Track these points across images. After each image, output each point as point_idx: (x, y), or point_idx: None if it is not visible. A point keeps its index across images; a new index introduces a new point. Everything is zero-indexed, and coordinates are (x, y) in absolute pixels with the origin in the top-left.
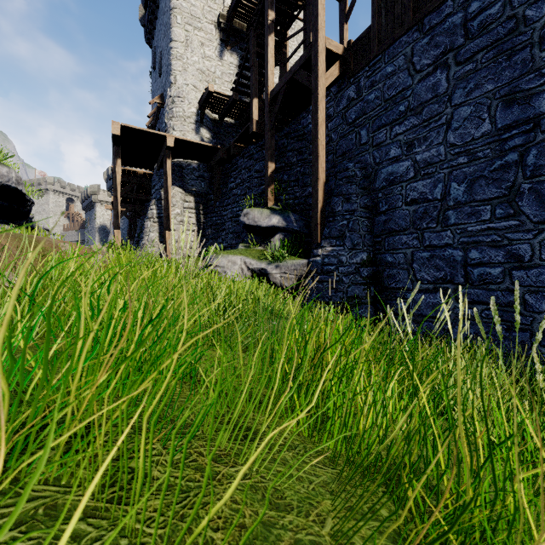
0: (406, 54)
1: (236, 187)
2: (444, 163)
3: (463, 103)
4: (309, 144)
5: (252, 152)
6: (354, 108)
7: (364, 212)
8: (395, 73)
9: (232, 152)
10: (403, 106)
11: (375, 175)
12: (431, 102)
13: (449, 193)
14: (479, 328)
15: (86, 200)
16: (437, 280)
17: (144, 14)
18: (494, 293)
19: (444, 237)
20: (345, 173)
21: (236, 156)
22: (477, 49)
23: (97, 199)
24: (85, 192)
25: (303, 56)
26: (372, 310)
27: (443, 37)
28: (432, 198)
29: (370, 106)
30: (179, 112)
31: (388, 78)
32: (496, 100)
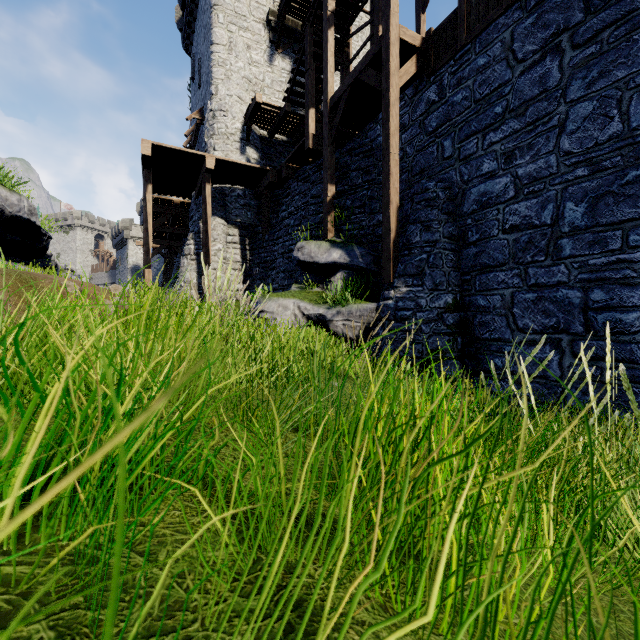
0: (504, 41)
1: (288, 217)
2: (555, 178)
3: (583, 98)
4: (378, 161)
5: (308, 173)
6: (435, 113)
7: (448, 243)
8: (489, 66)
9: (283, 174)
10: (499, 106)
11: (463, 197)
12: (538, 99)
13: (562, 216)
14: (604, 392)
15: (117, 236)
16: (546, 329)
17: (181, 17)
18: (626, 346)
19: (555, 273)
20: (424, 194)
21: (288, 179)
22: (602, 26)
23: (129, 235)
24: (116, 227)
25: (371, 51)
26: (459, 367)
27: (554, 13)
28: (539, 224)
29: (456, 109)
30: (221, 129)
31: (480, 73)
32: (629, 90)
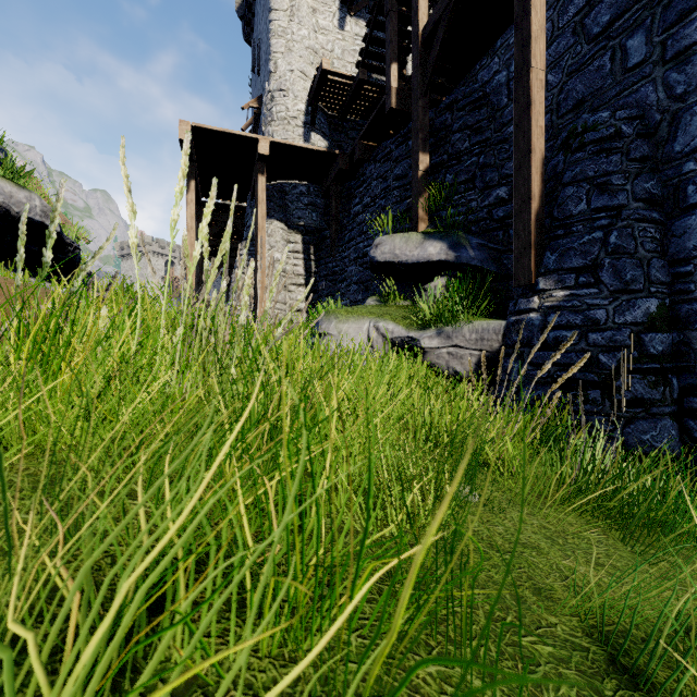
0: None
1: (363, 211)
2: None
3: None
4: (495, 111)
5: (389, 148)
6: None
7: (644, 209)
8: None
9: (356, 155)
10: None
11: (673, 125)
12: None
13: None
14: None
15: None
16: None
17: (242, 2)
18: None
19: None
20: (590, 133)
21: (363, 162)
22: None
23: None
24: None
25: None
26: (676, 432)
27: None
28: None
29: None
30: (280, 113)
31: None
32: None
